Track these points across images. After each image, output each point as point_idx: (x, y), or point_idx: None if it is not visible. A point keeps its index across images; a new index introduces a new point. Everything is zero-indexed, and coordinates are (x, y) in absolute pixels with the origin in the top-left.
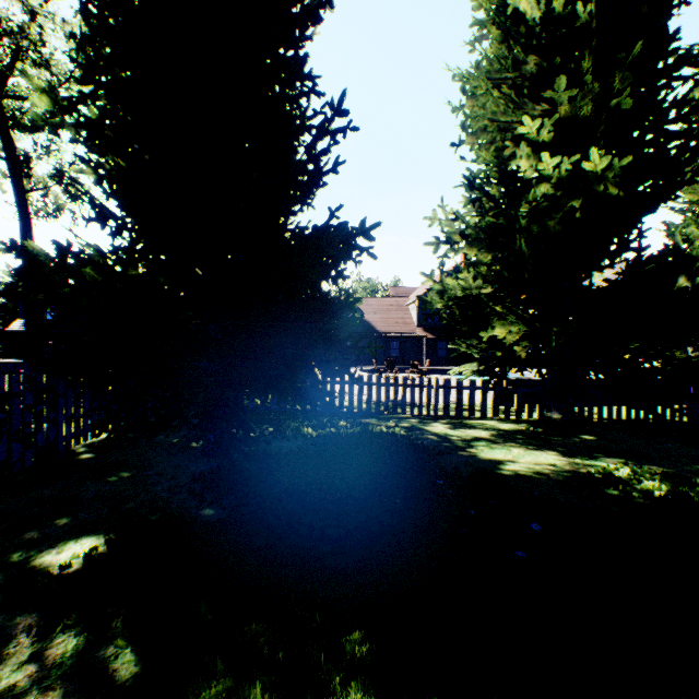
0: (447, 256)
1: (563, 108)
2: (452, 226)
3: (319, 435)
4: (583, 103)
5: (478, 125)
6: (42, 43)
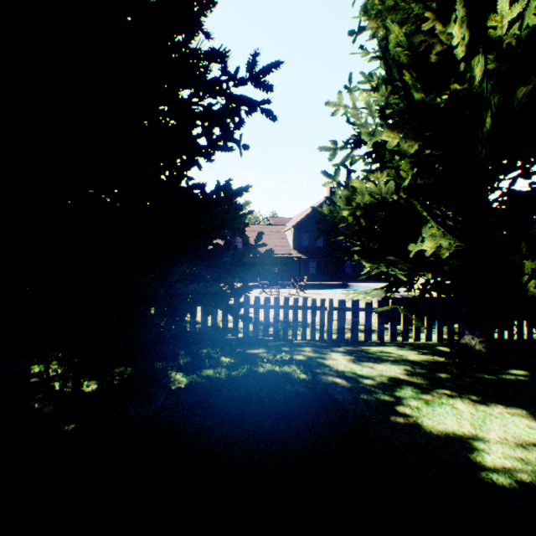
0: (345, 161)
1: None
2: (358, 119)
3: (190, 385)
4: None
5: None
6: None
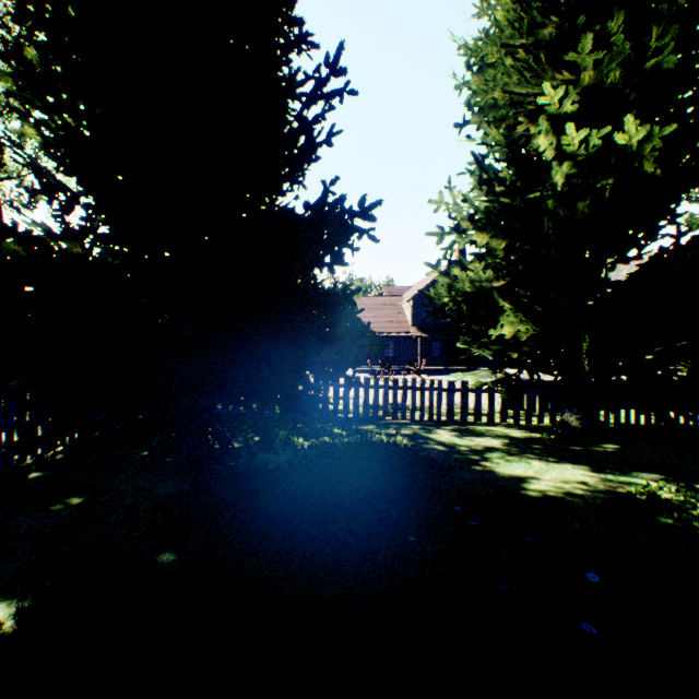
0: (452, 246)
1: (589, 74)
2: (459, 212)
3: (311, 445)
4: (614, 67)
5: (490, 97)
6: (8, 14)
